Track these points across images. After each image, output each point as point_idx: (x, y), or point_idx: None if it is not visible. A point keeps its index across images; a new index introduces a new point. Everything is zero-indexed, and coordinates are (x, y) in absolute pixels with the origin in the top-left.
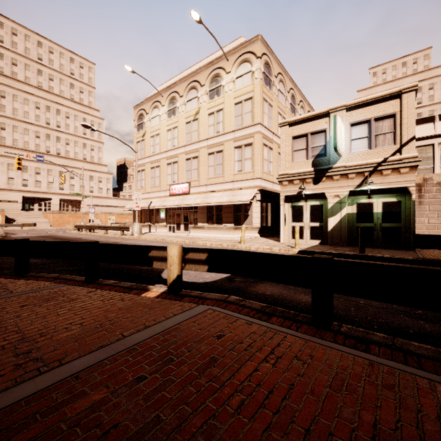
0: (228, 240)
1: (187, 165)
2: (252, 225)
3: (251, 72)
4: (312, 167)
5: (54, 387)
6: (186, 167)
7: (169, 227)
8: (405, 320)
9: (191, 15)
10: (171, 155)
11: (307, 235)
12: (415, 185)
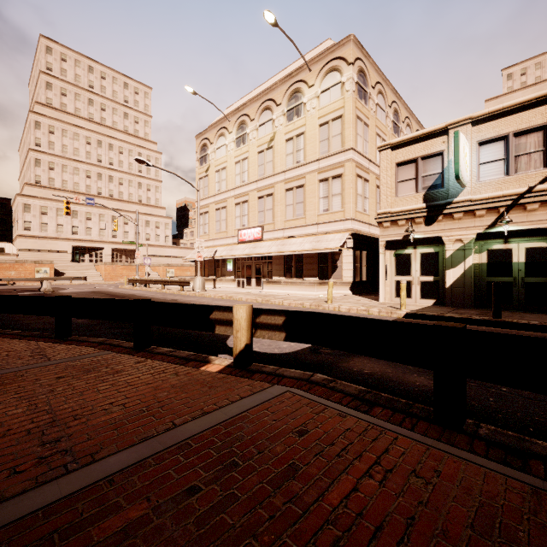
0: (311, 299)
1: (259, 205)
2: (342, 280)
3: (341, 83)
4: (423, 202)
5: (82, 494)
6: (258, 208)
7: (237, 281)
8: None
9: (265, 17)
10: (240, 193)
11: (417, 292)
12: None
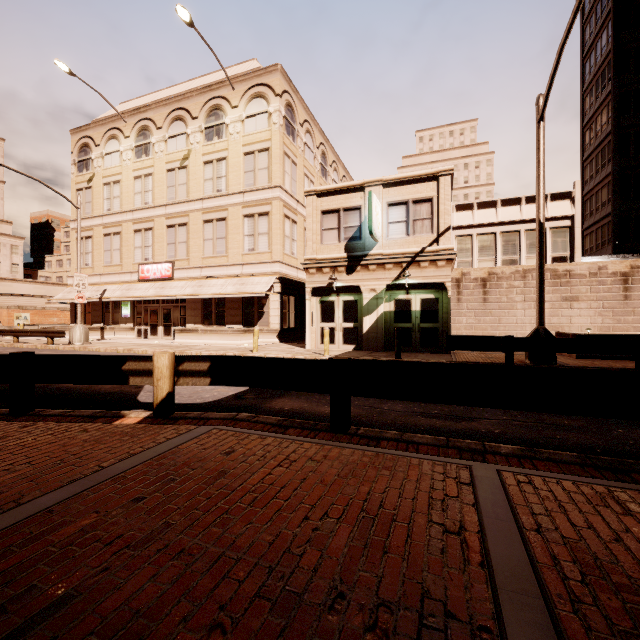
0: (235, 348)
1: (168, 235)
2: (269, 327)
3: (268, 113)
4: (345, 252)
5: (22, 524)
6: (167, 238)
7: (137, 330)
8: (421, 420)
9: (178, 12)
10: (142, 217)
11: (340, 339)
12: (454, 280)
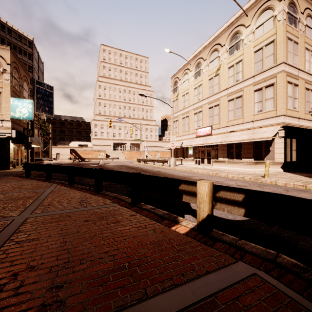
0: (249, 174)
1: (209, 113)
2: (274, 160)
3: (273, 17)
4: None
5: None
6: (209, 114)
7: (195, 160)
8: None
9: None
10: (197, 106)
11: None
12: None
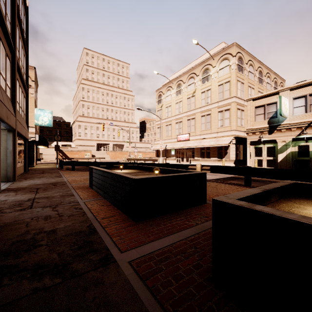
0: None
1: (187, 123)
2: (229, 159)
3: (229, 66)
4: (267, 124)
5: None
6: (187, 124)
7: (176, 159)
8: None
9: (192, 42)
10: (178, 117)
11: (265, 164)
12: None
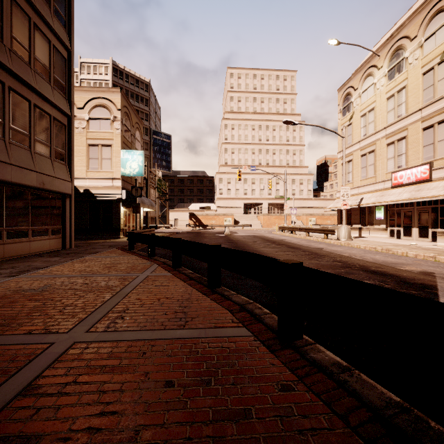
0: None
1: (424, 138)
2: None
3: None
4: None
5: None
6: (423, 141)
7: (389, 230)
8: None
9: None
10: (394, 130)
11: None
12: None
